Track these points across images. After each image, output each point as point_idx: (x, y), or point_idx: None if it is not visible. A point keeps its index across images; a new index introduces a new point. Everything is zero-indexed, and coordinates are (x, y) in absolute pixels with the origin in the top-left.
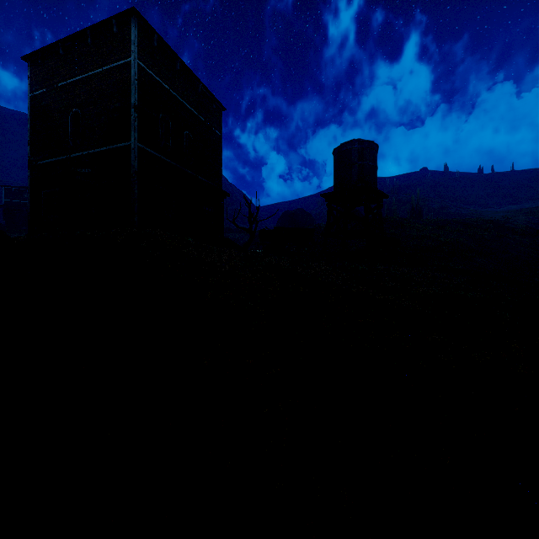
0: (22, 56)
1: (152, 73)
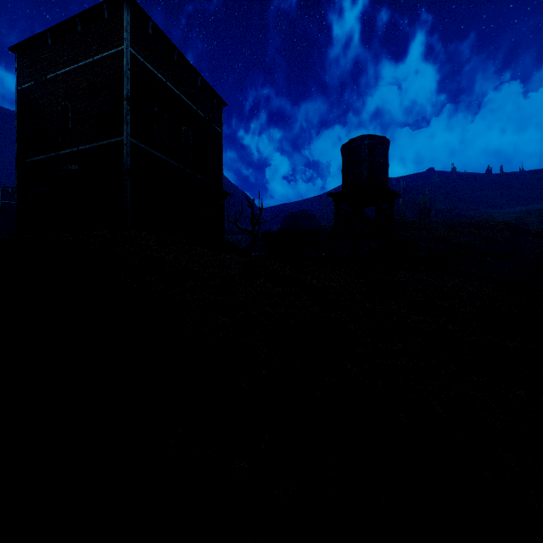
0: (9, 47)
1: (147, 64)
